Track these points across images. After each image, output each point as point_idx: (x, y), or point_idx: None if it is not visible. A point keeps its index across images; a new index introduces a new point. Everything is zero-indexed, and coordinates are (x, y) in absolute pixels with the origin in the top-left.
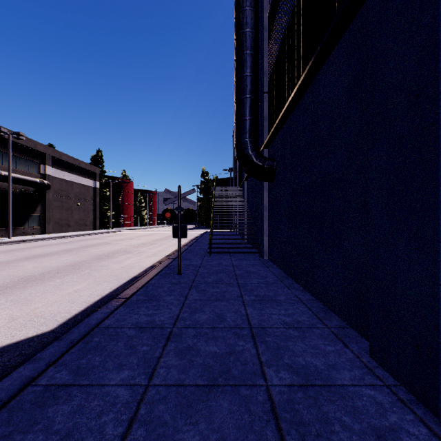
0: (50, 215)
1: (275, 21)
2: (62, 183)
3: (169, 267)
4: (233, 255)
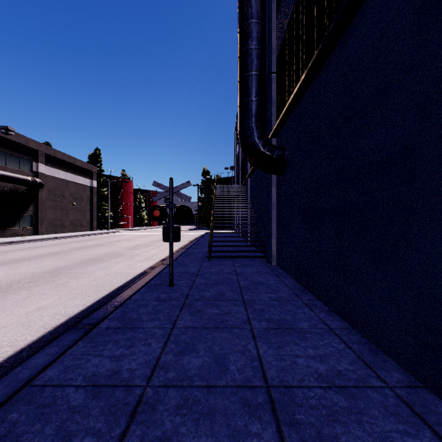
0: (43, 215)
1: None
2: (56, 182)
3: (161, 276)
4: (235, 259)
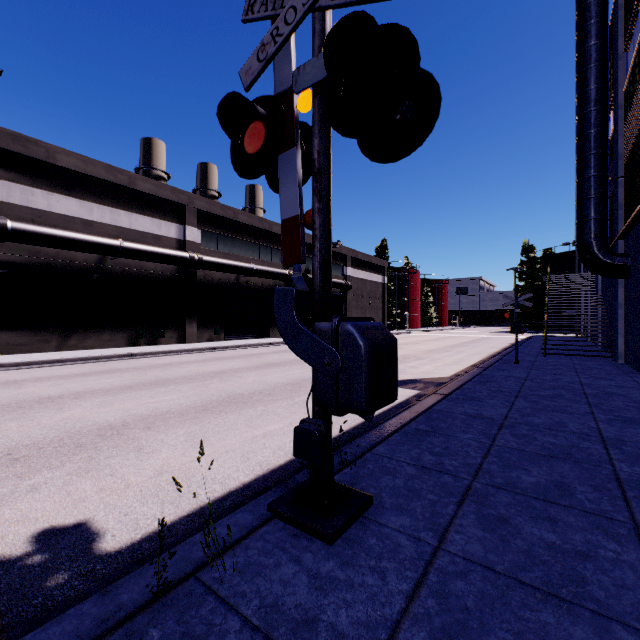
0: (350, 314)
1: (629, 110)
2: (357, 282)
3: (504, 360)
4: (574, 357)
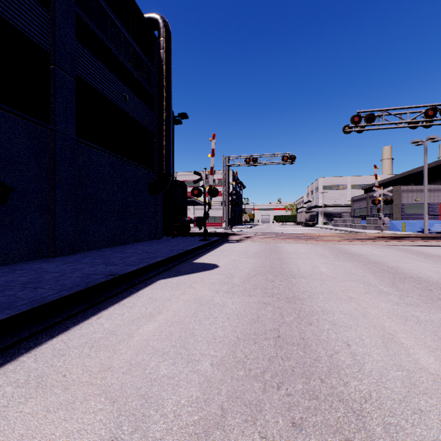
0: None
1: None
2: None
3: None
4: None
